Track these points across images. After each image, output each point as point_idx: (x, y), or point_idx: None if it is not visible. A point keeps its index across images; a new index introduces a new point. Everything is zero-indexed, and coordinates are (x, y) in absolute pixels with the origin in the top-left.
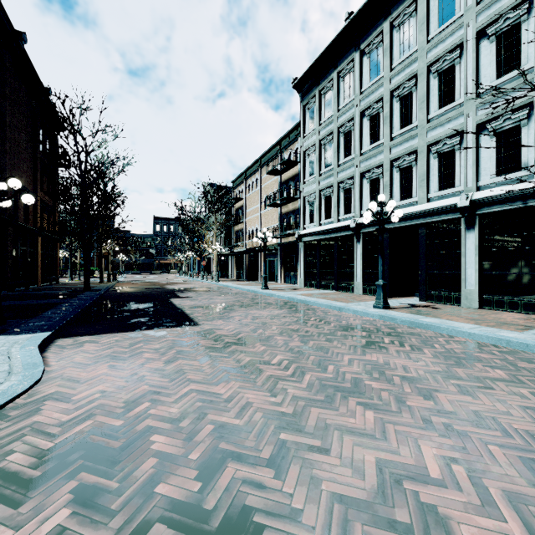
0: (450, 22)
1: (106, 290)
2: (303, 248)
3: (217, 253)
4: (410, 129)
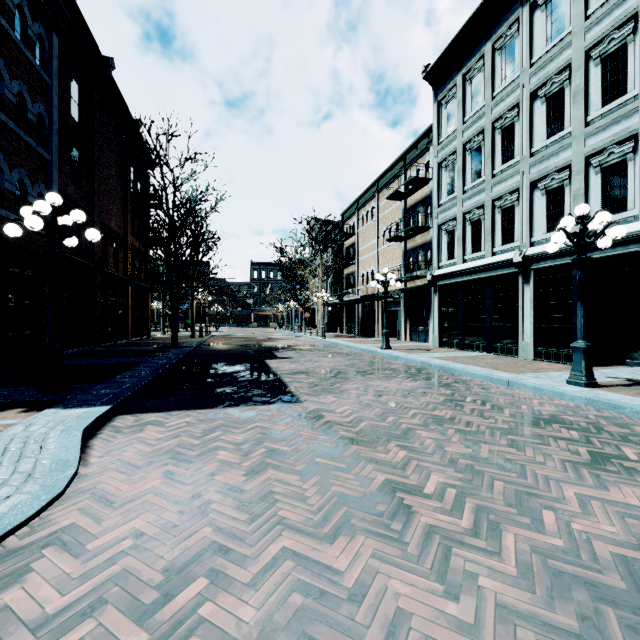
0: None
1: (195, 347)
2: (438, 294)
3: (323, 303)
4: (621, 103)
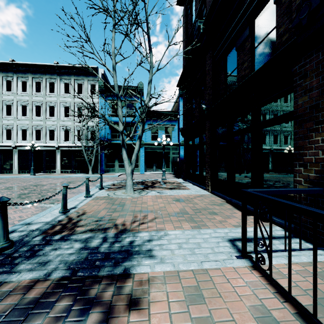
0: (53, 94)
1: None
2: None
3: None
4: (40, 118)
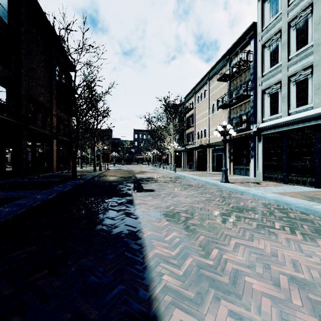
0: None
1: (88, 179)
2: (262, 141)
3: (174, 149)
4: None
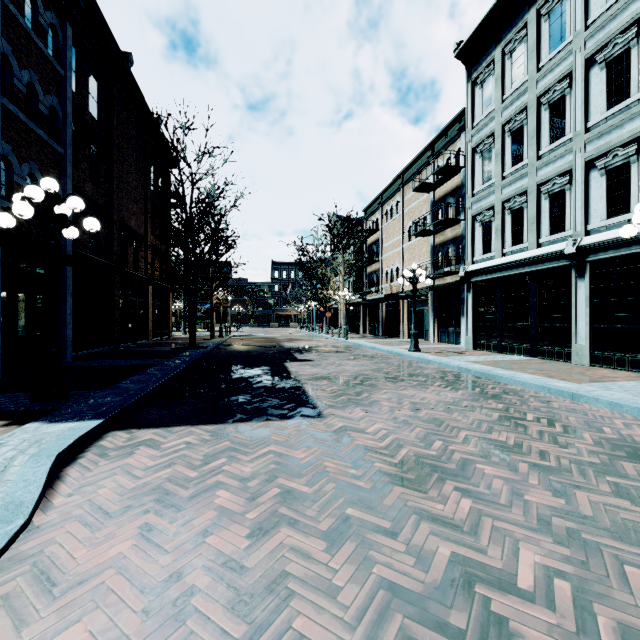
0: None
1: (213, 348)
2: (472, 292)
3: (345, 302)
4: None
